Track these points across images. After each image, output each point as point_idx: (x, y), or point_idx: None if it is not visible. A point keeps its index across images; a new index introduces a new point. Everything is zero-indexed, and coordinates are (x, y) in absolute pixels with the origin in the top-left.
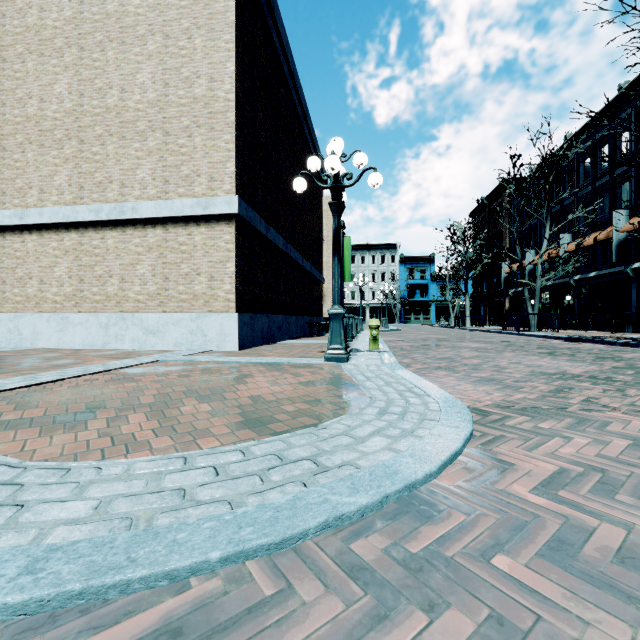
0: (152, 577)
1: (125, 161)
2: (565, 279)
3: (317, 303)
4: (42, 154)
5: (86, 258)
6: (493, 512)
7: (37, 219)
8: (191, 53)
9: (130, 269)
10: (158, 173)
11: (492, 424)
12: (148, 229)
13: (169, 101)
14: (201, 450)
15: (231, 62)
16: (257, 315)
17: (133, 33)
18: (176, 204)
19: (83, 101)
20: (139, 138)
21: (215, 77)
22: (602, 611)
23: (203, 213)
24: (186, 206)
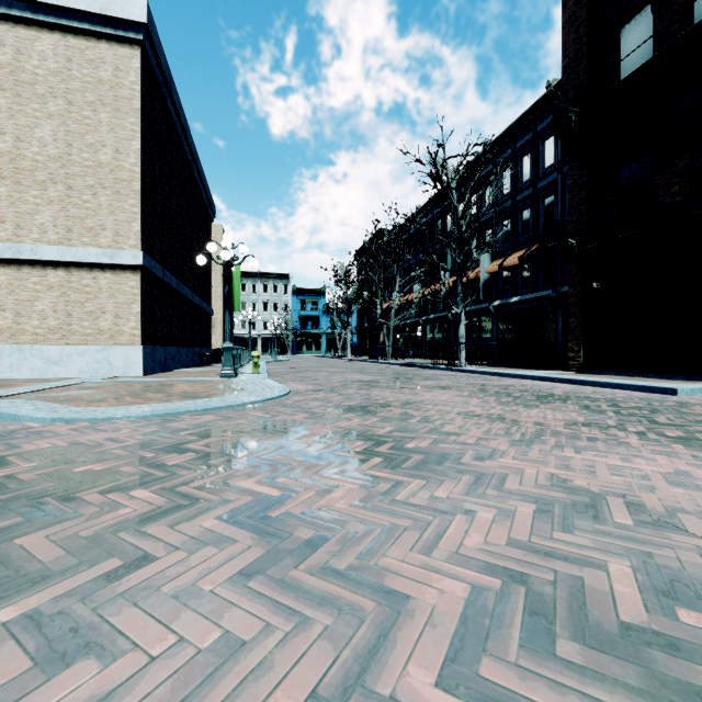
0: (186, 411)
1: (21, 205)
2: (418, 319)
3: (206, 335)
4: None
5: None
6: (276, 404)
7: None
8: (96, 124)
9: (27, 305)
10: (60, 221)
11: (296, 394)
12: (49, 270)
13: (72, 160)
14: (174, 402)
15: (136, 141)
16: (156, 347)
17: (31, 90)
18: (81, 251)
19: None
20: (38, 187)
21: (121, 150)
22: (286, 409)
23: (109, 262)
24: (92, 254)
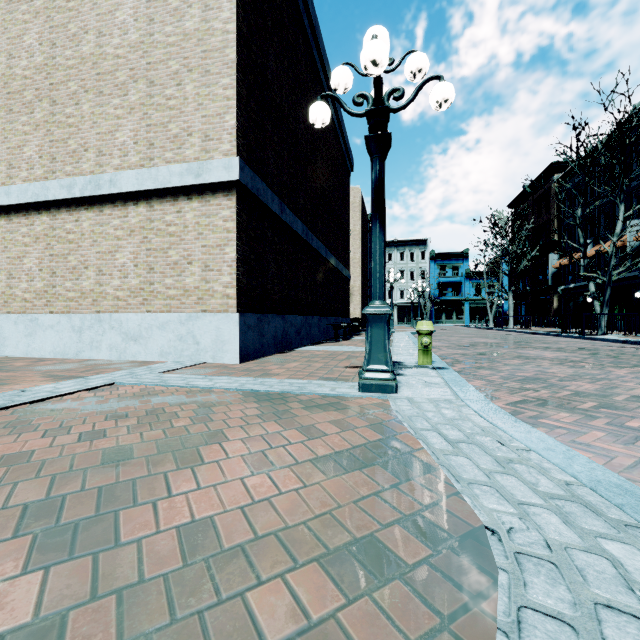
0: None
1: (102, 122)
2: (633, 273)
3: (343, 302)
4: (11, 121)
5: (58, 246)
6: None
7: (4, 200)
8: None
9: (108, 258)
10: (141, 135)
11: None
12: (129, 207)
13: (154, 41)
14: None
15: None
16: (268, 316)
17: None
18: (162, 172)
19: (55, 52)
20: (119, 92)
21: (210, 4)
22: None
23: (195, 182)
24: (174, 174)
